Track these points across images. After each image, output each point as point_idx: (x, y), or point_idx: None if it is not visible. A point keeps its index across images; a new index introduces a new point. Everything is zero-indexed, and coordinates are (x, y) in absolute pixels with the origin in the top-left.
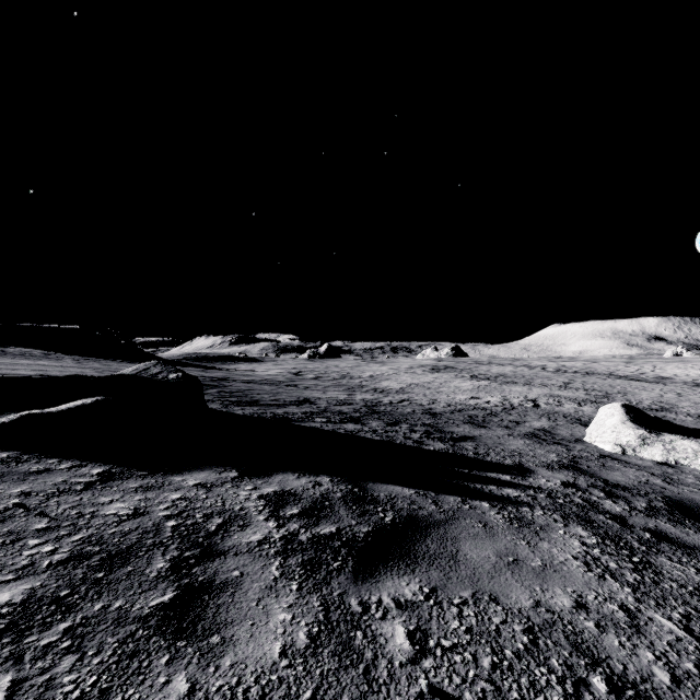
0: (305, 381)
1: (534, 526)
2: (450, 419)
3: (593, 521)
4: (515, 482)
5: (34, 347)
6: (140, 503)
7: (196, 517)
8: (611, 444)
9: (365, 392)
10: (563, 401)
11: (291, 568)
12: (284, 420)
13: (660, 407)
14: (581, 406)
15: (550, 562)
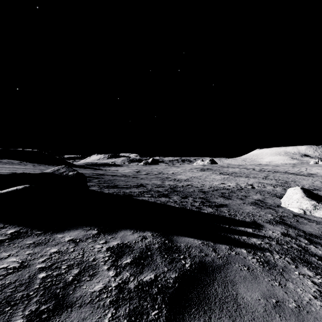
0: (141, 175)
1: (278, 268)
2: (212, 194)
3: (310, 262)
4: (256, 234)
5: (15, 159)
6: (27, 257)
7: (61, 269)
8: (298, 208)
9: (170, 180)
10: (266, 185)
11: (119, 320)
12: (129, 196)
13: (313, 188)
14: (275, 187)
15: (301, 303)
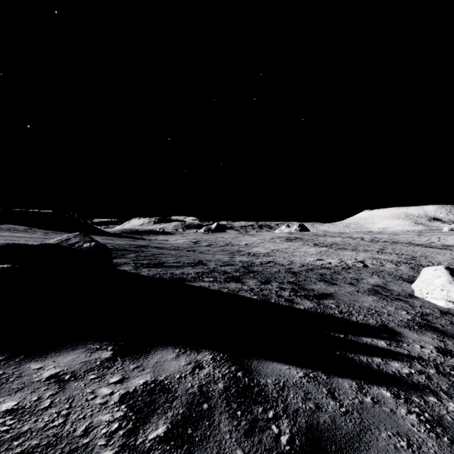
0: (201, 247)
1: None
2: (307, 277)
3: None
4: (394, 351)
5: (21, 224)
6: None
7: None
8: (444, 301)
9: (242, 255)
10: (384, 263)
11: None
12: (179, 280)
13: None
14: (398, 266)
15: None
